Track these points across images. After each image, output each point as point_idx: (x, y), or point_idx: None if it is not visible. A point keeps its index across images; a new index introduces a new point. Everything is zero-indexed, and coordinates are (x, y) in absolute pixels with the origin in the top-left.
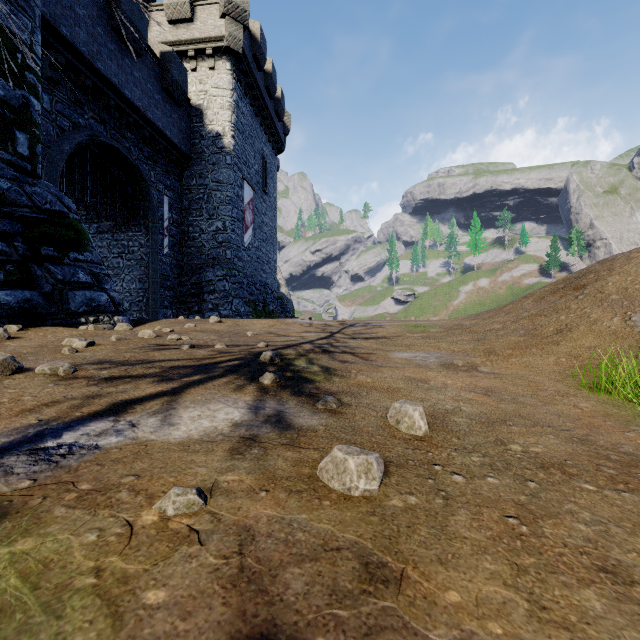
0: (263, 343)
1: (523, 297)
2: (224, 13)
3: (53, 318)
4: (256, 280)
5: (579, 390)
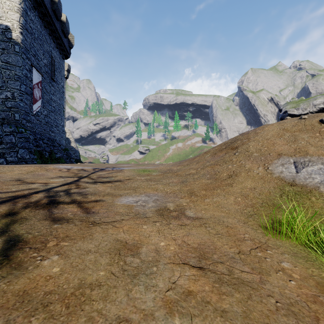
0: None
1: (204, 153)
2: None
3: None
4: (45, 137)
5: (265, 234)
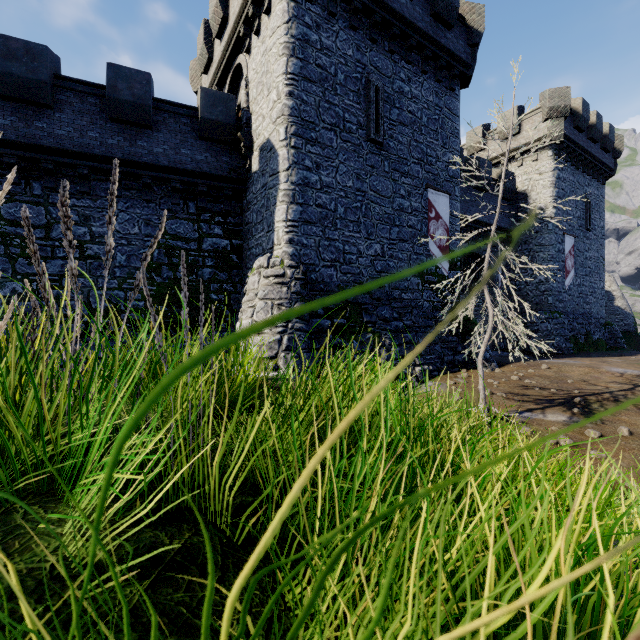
0: (576, 391)
1: None
2: (546, 119)
3: (470, 365)
4: (577, 314)
5: None
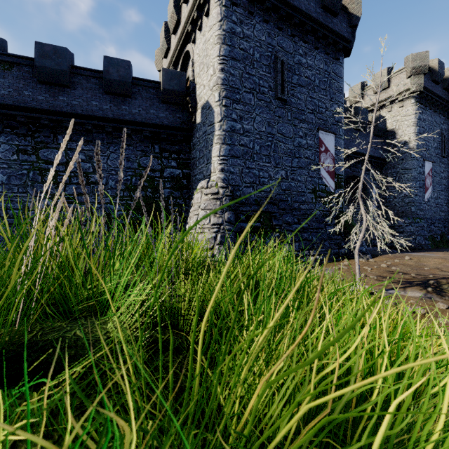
0: (431, 275)
1: None
2: (409, 76)
3: (351, 256)
4: (434, 219)
5: None
